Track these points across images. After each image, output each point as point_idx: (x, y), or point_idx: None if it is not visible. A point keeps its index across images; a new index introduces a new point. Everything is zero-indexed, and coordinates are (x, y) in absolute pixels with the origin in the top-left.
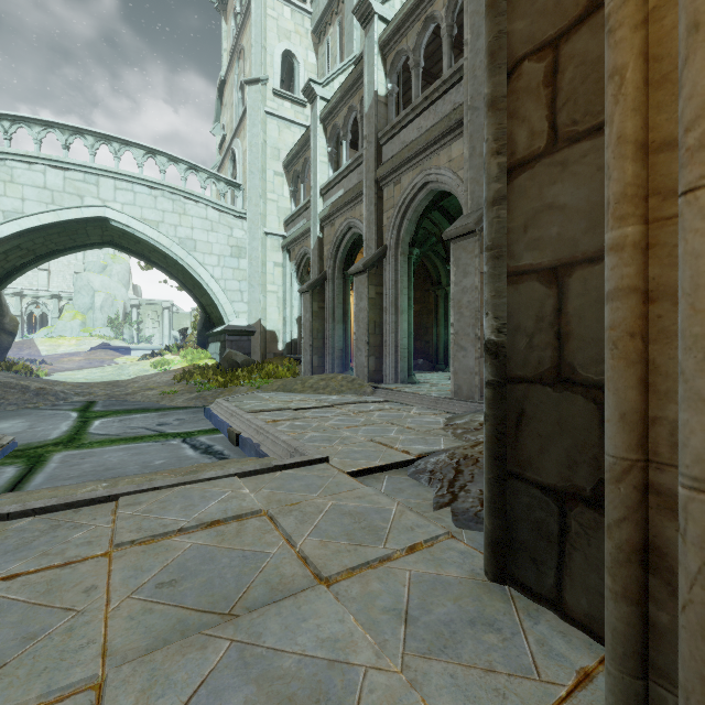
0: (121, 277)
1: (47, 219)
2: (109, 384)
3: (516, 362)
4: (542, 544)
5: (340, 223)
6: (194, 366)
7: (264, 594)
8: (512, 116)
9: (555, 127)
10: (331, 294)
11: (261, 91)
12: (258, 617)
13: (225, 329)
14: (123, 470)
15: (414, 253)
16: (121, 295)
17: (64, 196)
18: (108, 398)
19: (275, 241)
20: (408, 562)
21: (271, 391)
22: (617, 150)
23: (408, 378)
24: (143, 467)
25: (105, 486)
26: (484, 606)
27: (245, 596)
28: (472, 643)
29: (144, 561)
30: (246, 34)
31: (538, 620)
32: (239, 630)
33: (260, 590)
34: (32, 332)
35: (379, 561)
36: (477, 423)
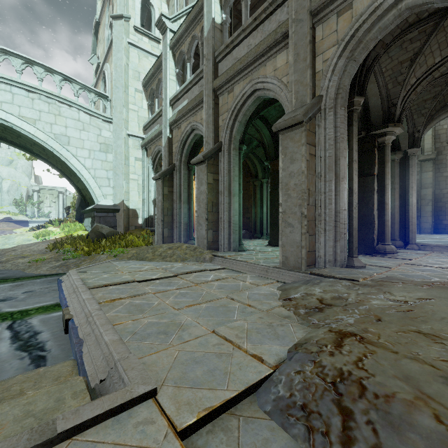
0: (25, 169)
1: None
2: None
3: None
4: None
5: (185, 126)
6: (67, 237)
7: None
8: None
9: None
10: (178, 181)
11: (124, 26)
12: None
13: (94, 208)
14: None
15: (243, 149)
16: (25, 182)
17: None
18: None
19: (136, 141)
20: None
21: (126, 259)
22: None
23: (238, 247)
24: None
25: None
26: None
27: None
28: None
29: None
30: None
31: None
32: None
33: None
34: None
35: None
36: (315, 299)
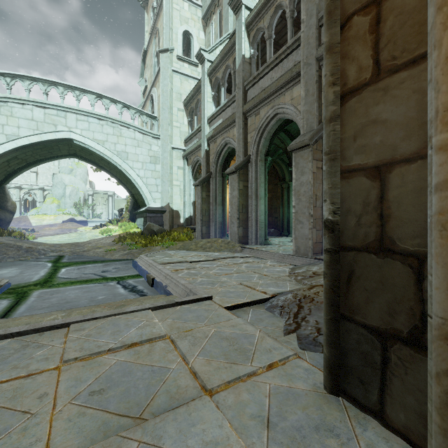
0: (82, 176)
1: (34, 140)
2: (73, 245)
3: (347, 236)
4: (368, 370)
5: (220, 140)
6: (126, 233)
7: (165, 401)
8: (344, 57)
9: (378, 62)
10: (214, 187)
11: (169, 57)
12: (160, 422)
13: (146, 210)
14: (77, 303)
15: (268, 160)
16: (82, 188)
17: (44, 125)
18: (72, 253)
19: (179, 153)
20: (268, 377)
21: (175, 249)
22: (446, 67)
23: (264, 241)
24: (90, 301)
25: (62, 315)
26: (325, 414)
27: (151, 403)
28: (318, 447)
29: (83, 373)
30: (160, 21)
31: (366, 427)
32: (145, 433)
33: (162, 399)
34: (27, 211)
35: (247, 376)
36: (311, 272)
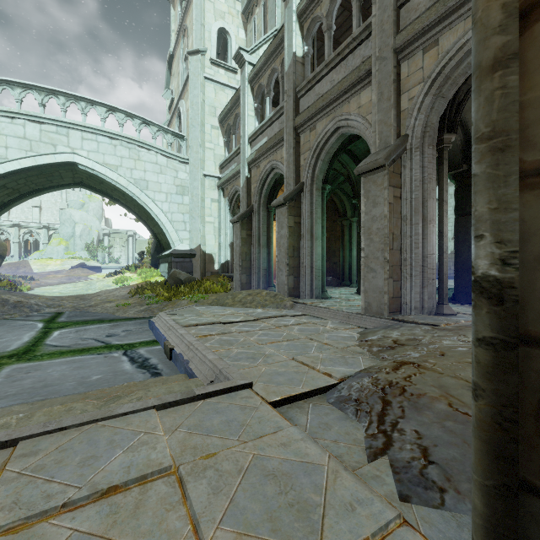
0: (96, 212)
1: (27, 164)
2: (77, 298)
3: (539, 313)
4: None
5: (265, 165)
6: (146, 282)
7: None
8: None
9: None
10: (256, 224)
11: (201, 60)
12: None
13: (171, 253)
14: (59, 388)
15: (327, 189)
16: (96, 226)
17: (40, 145)
18: (74, 309)
19: (212, 182)
20: None
21: (206, 305)
22: None
23: (321, 294)
24: (79, 384)
25: (20, 417)
26: None
27: None
28: None
29: None
30: (189, 16)
31: None
32: None
33: None
34: (28, 254)
35: None
36: (390, 340)
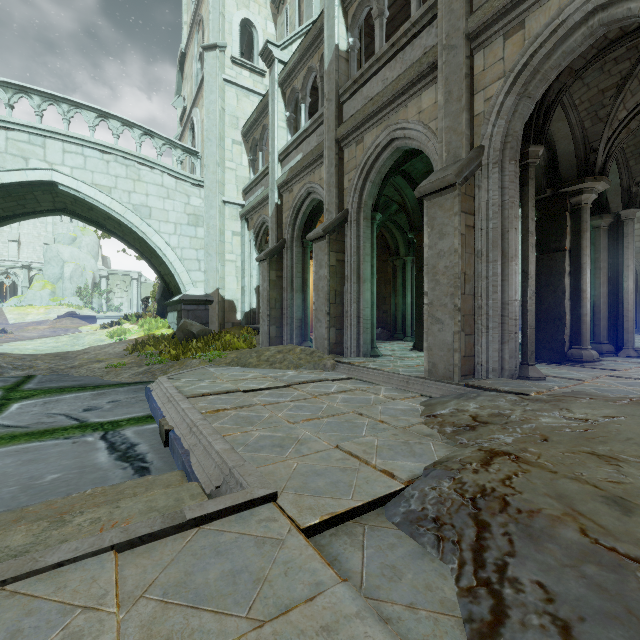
0: (90, 248)
1: None
2: (57, 356)
3: None
4: None
5: (299, 188)
6: (148, 336)
7: None
8: None
9: None
10: (289, 263)
11: (219, 58)
12: None
13: (181, 299)
14: None
15: (377, 219)
16: (90, 266)
17: (6, 157)
18: (49, 372)
19: (234, 210)
20: None
21: (224, 365)
22: None
23: (370, 350)
24: (22, 489)
25: None
26: None
27: None
28: None
29: None
30: (204, 3)
31: None
32: None
33: None
34: (3, 301)
35: None
36: (468, 416)
